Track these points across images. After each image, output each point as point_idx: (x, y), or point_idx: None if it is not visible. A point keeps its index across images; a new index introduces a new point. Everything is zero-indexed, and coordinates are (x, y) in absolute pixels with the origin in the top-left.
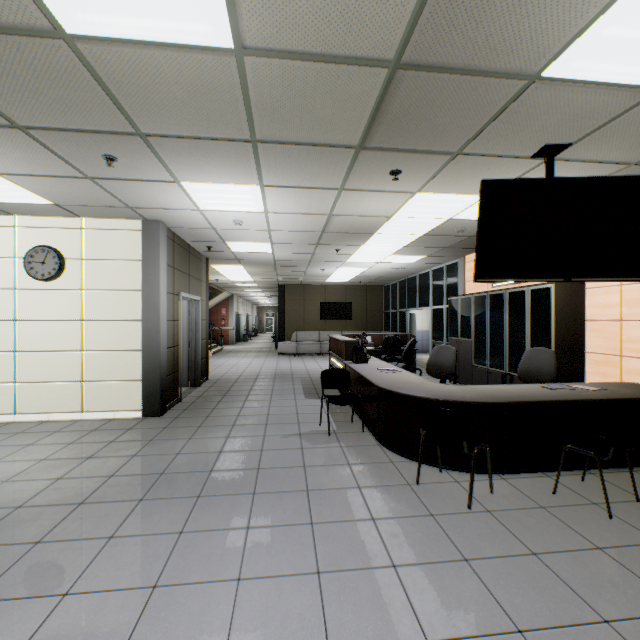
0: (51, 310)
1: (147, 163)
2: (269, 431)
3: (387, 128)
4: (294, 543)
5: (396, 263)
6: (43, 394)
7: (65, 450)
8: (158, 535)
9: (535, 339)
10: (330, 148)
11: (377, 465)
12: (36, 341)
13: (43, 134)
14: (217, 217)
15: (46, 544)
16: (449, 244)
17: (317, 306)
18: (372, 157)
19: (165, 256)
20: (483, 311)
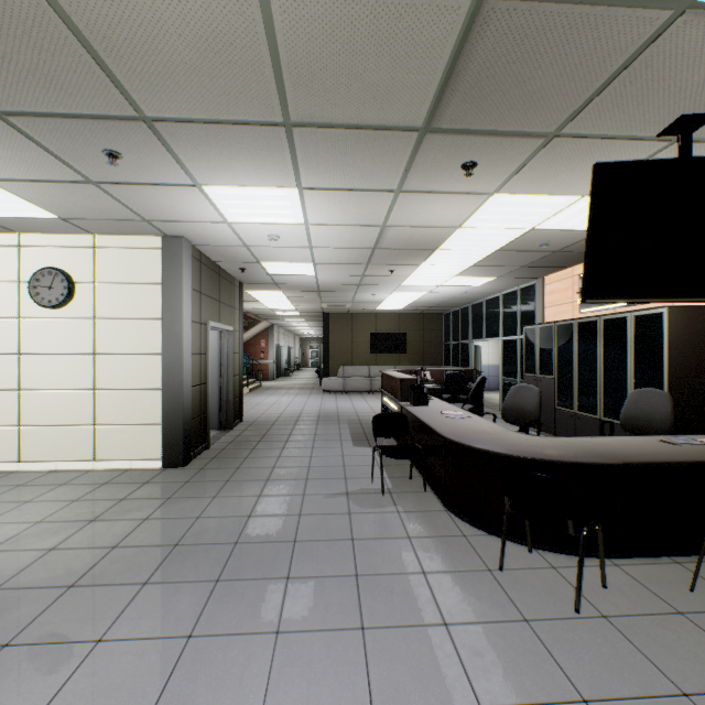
0: (59, 342)
1: (158, 160)
2: (310, 489)
3: (463, 98)
4: (339, 661)
5: (460, 286)
6: (50, 439)
7: (67, 509)
8: (159, 640)
9: (640, 377)
10: (386, 132)
11: (445, 540)
12: (43, 378)
13: (26, 122)
14: (249, 231)
15: (15, 649)
16: (526, 262)
17: (367, 337)
18: (440, 144)
19: (189, 279)
20: (569, 343)
